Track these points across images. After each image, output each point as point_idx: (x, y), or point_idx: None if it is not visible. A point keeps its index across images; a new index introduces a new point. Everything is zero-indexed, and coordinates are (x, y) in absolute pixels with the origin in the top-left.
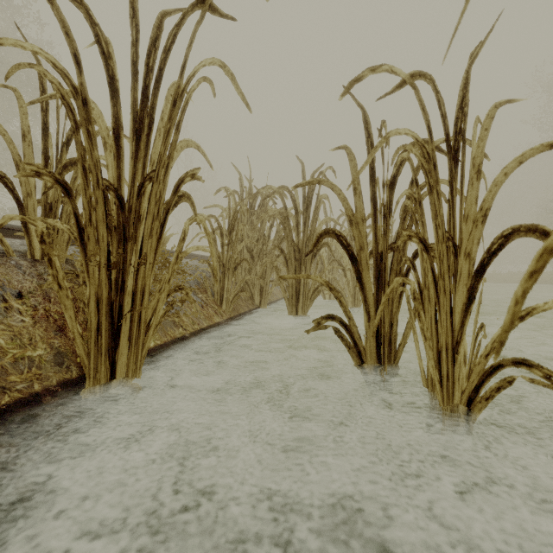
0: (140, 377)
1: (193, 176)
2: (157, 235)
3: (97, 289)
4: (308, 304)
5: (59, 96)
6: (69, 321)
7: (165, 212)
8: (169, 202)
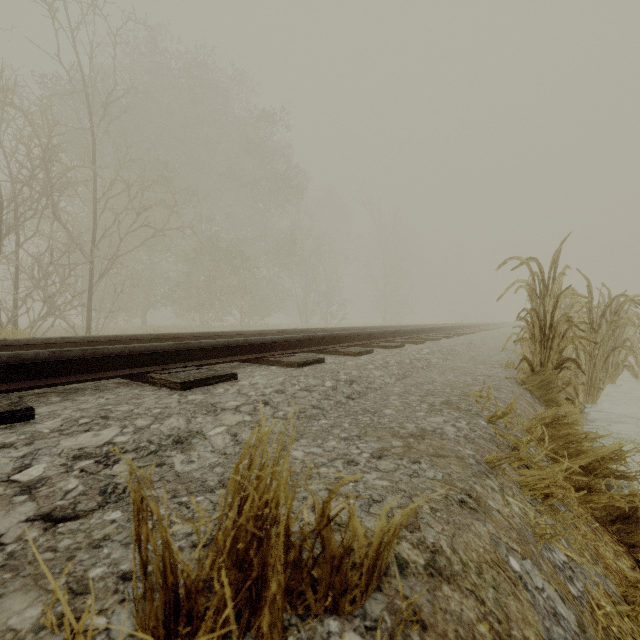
0: (595, 404)
1: (623, 347)
2: (603, 362)
3: (586, 378)
4: (616, 378)
5: (585, 329)
6: (582, 387)
7: (607, 355)
8: (609, 353)
